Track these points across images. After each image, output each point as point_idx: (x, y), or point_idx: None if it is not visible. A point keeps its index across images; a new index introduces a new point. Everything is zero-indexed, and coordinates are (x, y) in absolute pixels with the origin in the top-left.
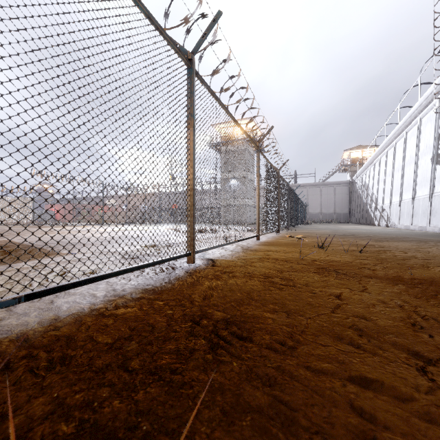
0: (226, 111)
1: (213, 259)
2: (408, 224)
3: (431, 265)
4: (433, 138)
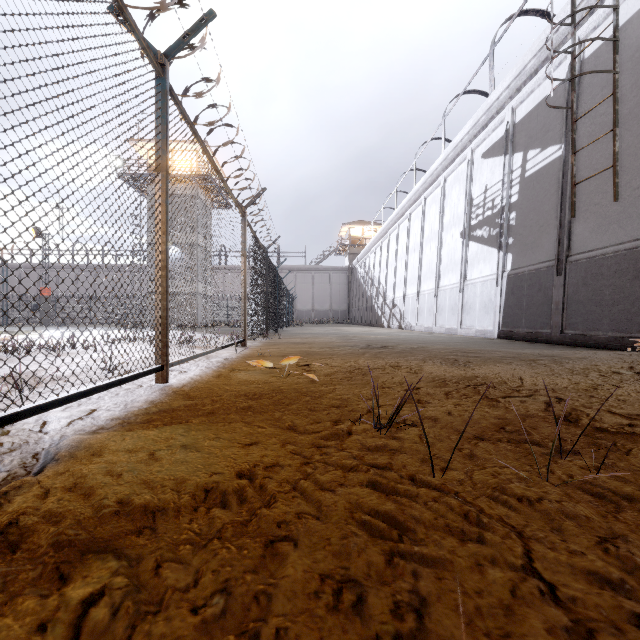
0: None
1: None
2: (430, 325)
3: None
4: (464, 204)
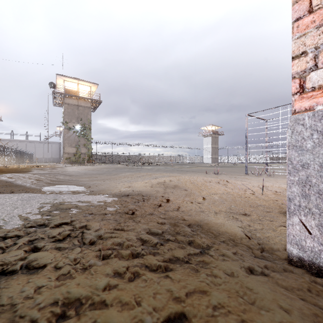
0: None
1: None
2: None
3: None
4: None
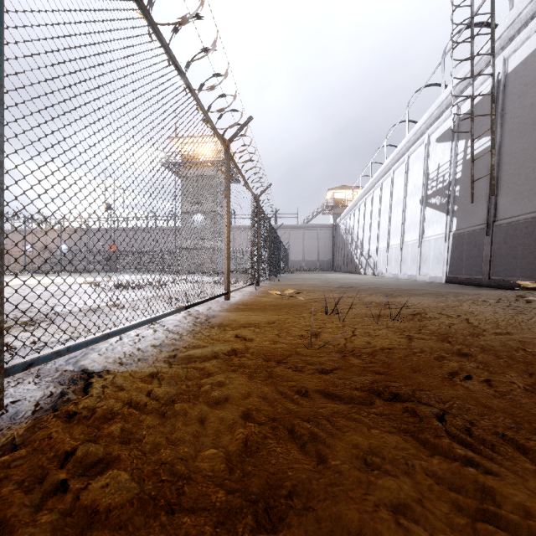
0: (155, 31)
1: (96, 373)
2: (397, 272)
3: None
4: (422, 177)
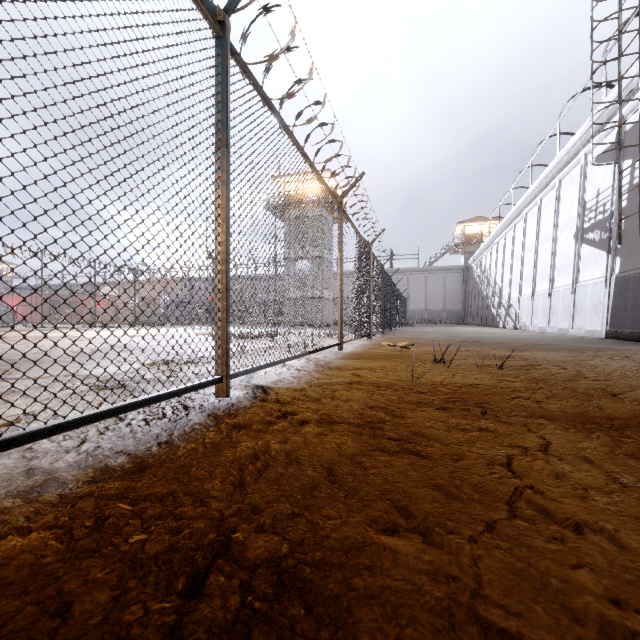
0: (289, 135)
1: (265, 387)
2: (544, 325)
3: (616, 389)
4: (577, 207)
